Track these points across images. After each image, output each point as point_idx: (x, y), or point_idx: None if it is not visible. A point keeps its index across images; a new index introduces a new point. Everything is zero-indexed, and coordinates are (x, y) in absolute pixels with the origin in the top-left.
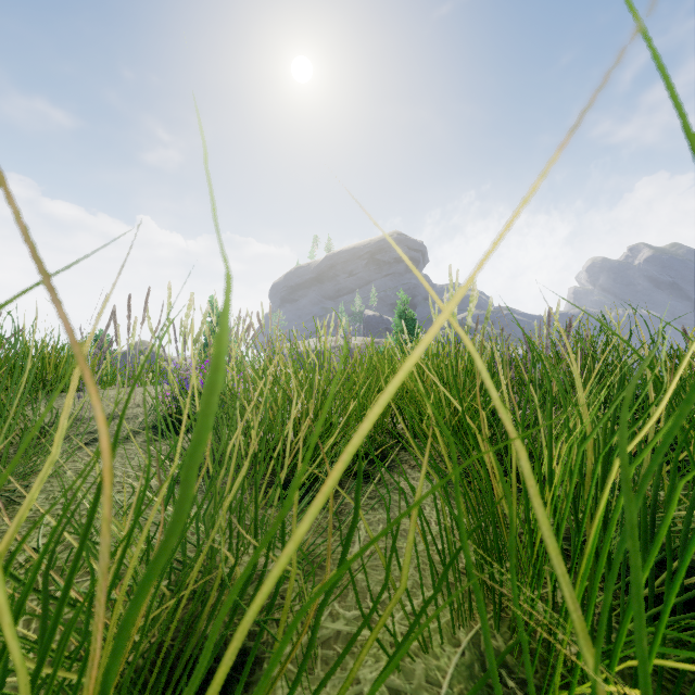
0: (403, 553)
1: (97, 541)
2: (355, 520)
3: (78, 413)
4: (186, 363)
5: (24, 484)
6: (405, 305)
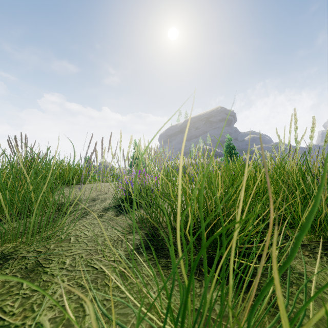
0: None
1: None
2: None
3: (78, 200)
4: (129, 171)
5: (47, 247)
6: (230, 142)
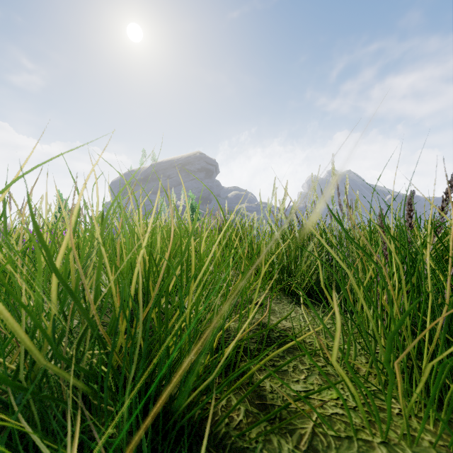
0: None
1: None
2: None
3: None
4: None
5: None
6: (192, 200)
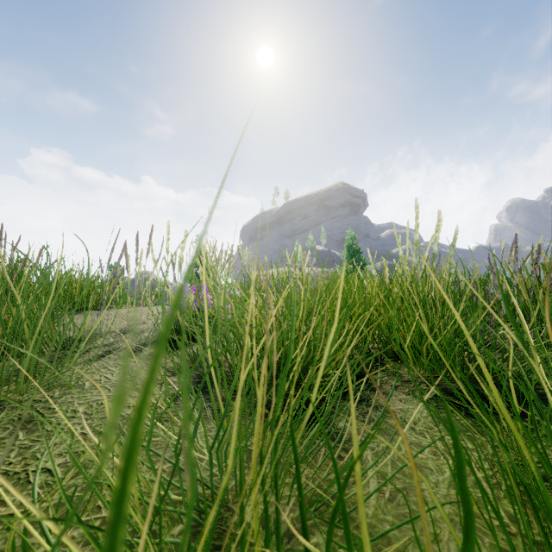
0: (426, 497)
1: (106, 483)
2: (470, 525)
3: (96, 330)
4: None
5: (49, 395)
6: (353, 241)
